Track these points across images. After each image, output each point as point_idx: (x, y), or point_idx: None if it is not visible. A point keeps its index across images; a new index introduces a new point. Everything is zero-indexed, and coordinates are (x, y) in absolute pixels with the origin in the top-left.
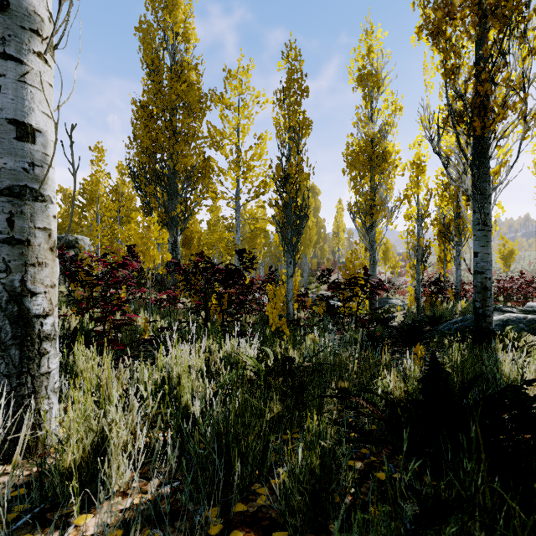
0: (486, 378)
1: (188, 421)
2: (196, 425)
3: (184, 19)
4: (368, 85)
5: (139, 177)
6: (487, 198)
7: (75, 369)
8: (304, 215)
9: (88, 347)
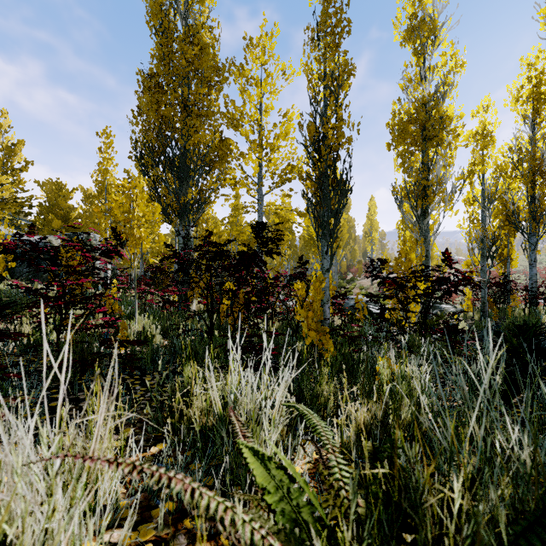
0: None
1: None
2: None
3: None
4: (420, 37)
5: (144, 157)
6: None
7: None
8: (344, 190)
9: None
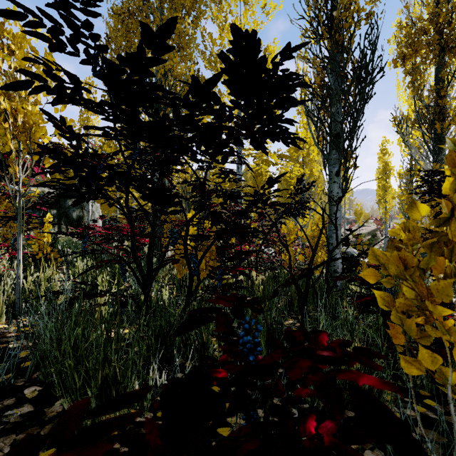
0: None
1: None
2: None
3: None
4: None
5: None
6: None
7: None
8: (365, 80)
9: None
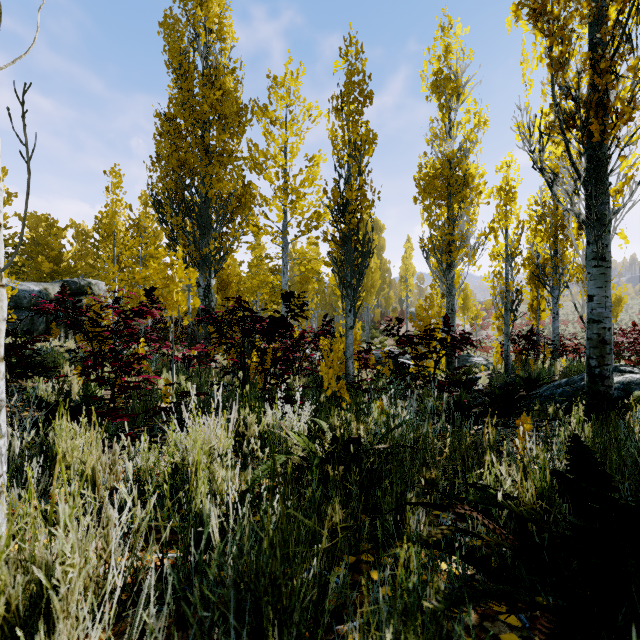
0: (639, 467)
1: (201, 538)
2: (212, 546)
3: (219, 13)
4: (445, 93)
5: (163, 206)
6: (607, 225)
7: (55, 451)
8: (367, 252)
9: (78, 419)
